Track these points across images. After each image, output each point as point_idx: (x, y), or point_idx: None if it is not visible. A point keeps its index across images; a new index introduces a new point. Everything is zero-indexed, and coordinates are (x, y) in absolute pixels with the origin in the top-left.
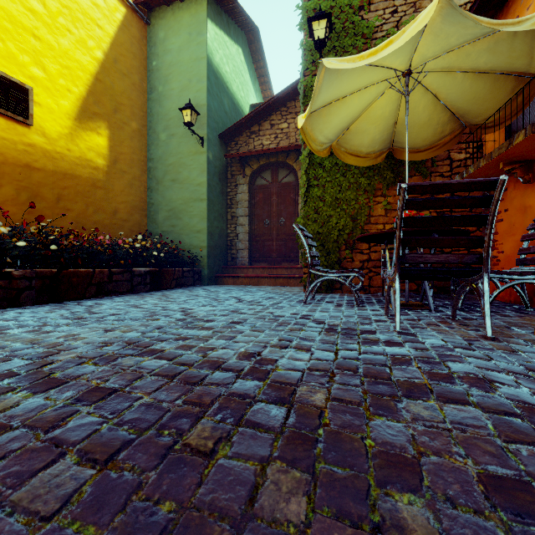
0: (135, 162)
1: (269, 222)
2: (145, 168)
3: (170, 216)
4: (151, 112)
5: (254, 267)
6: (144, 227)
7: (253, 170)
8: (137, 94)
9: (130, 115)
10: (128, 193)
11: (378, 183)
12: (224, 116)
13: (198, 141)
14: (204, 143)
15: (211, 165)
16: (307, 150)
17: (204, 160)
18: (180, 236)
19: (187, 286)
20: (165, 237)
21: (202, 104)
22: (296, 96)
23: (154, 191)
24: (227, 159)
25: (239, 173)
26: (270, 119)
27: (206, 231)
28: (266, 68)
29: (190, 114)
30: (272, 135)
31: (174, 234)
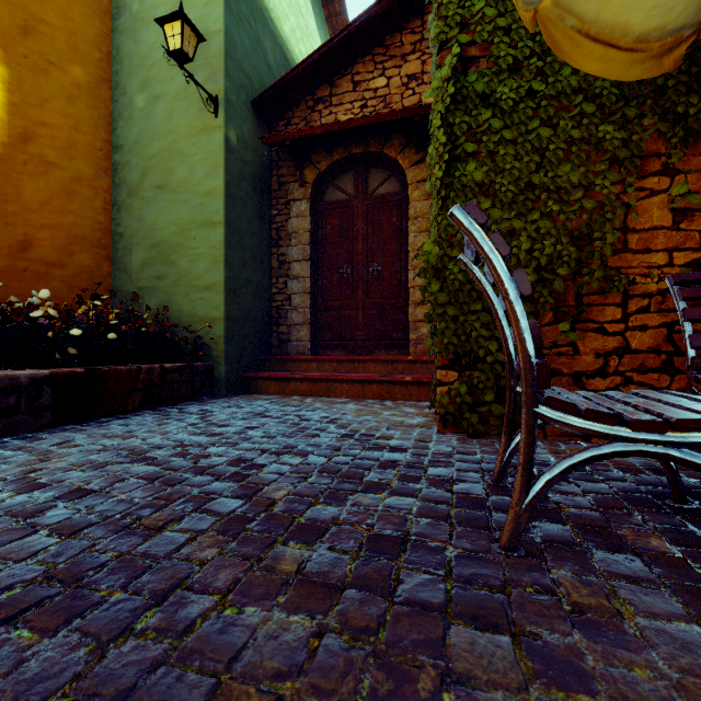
0: (79, 148)
1: (350, 272)
2: (105, 164)
3: (154, 259)
4: (119, 54)
5: (321, 360)
6: (103, 281)
7: (320, 173)
8: (85, 13)
9: (68, 51)
10: (61, 209)
11: (652, 137)
12: (265, 72)
13: (207, 106)
14: (218, 108)
15: (233, 156)
16: (450, 61)
17: (218, 144)
18: (173, 297)
19: (176, 401)
20: (145, 300)
21: (215, 29)
22: (403, 23)
23: (123, 208)
24: (271, 153)
25: (293, 179)
26: (352, 73)
27: (223, 288)
28: (344, 16)
29: (179, 32)
30: (357, 102)
31: (161, 294)
